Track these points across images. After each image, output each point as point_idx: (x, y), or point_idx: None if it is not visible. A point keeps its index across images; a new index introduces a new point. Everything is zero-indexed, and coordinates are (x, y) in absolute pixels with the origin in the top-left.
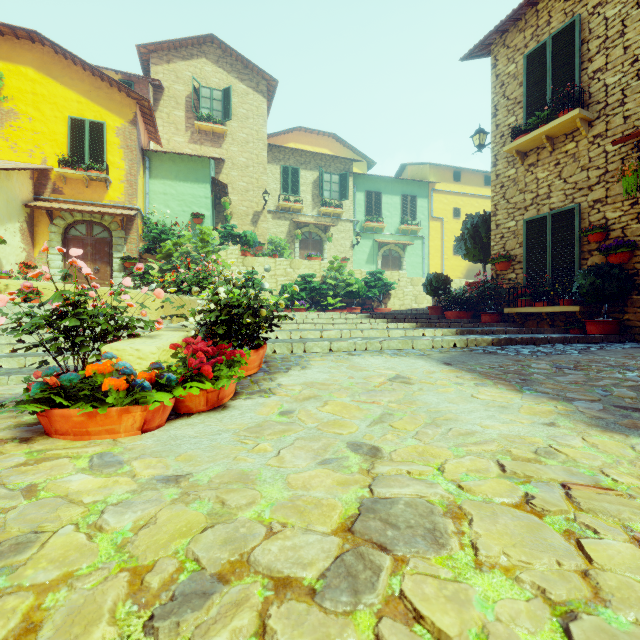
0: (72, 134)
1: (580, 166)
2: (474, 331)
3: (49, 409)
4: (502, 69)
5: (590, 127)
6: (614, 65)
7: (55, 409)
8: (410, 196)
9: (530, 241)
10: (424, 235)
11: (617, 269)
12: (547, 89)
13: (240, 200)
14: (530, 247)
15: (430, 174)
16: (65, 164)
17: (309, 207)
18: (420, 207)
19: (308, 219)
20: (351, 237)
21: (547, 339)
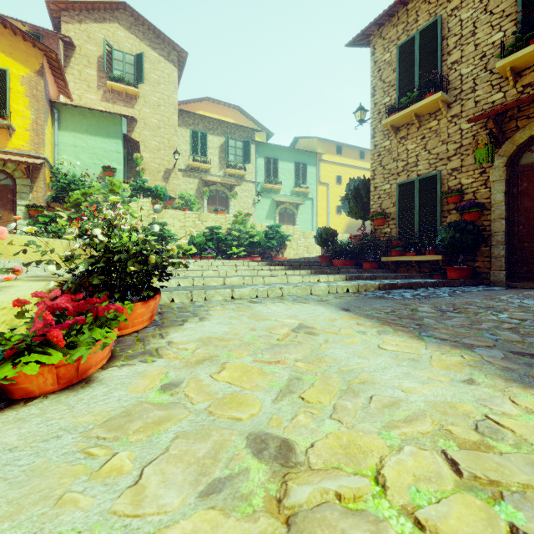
0: None
1: (441, 140)
2: (360, 277)
3: None
4: (379, 57)
5: (449, 108)
6: (467, 59)
7: None
8: (302, 164)
9: (402, 201)
10: (313, 197)
11: (471, 225)
12: (415, 75)
13: (152, 157)
14: (402, 206)
15: (318, 146)
16: None
17: (216, 168)
18: (310, 173)
19: (215, 178)
20: (253, 196)
21: (421, 284)
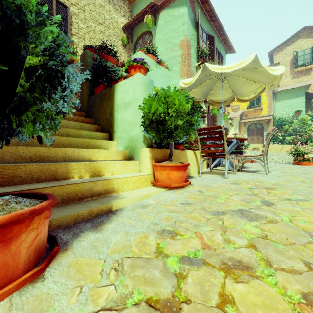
0: None
1: None
2: None
3: (301, 162)
4: None
5: None
6: None
7: (302, 162)
8: None
9: None
10: None
11: None
12: None
13: None
14: None
15: None
16: (248, 107)
17: None
18: None
19: None
20: None
21: None
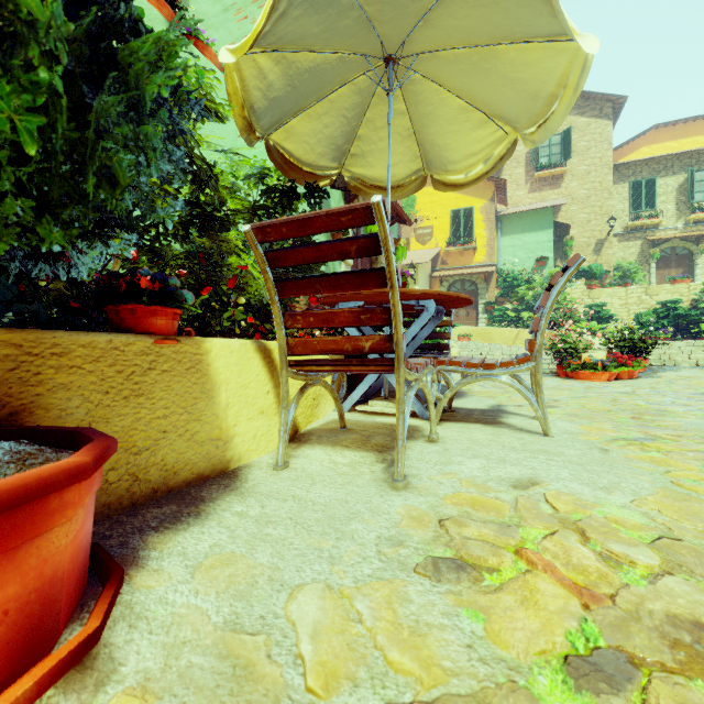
0: (452, 222)
1: None
2: None
3: (577, 371)
4: None
5: None
6: None
7: (580, 371)
8: None
9: None
10: None
11: None
12: None
13: (580, 232)
14: None
15: None
16: (449, 244)
17: (671, 218)
18: None
19: (669, 233)
20: None
21: None
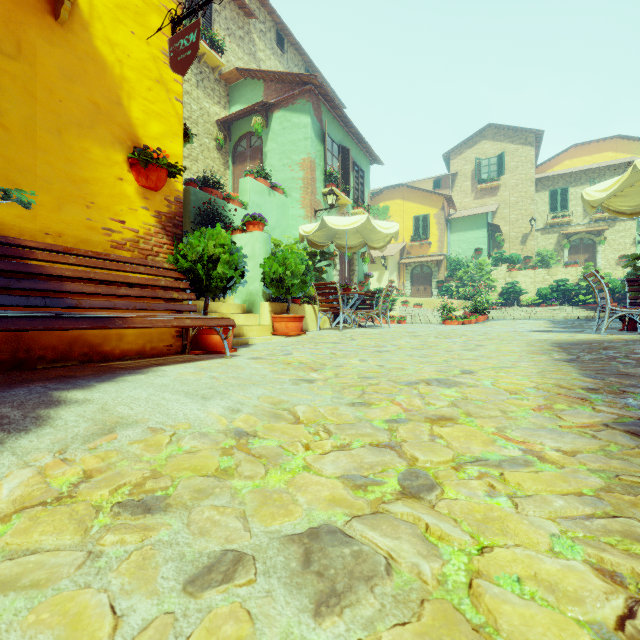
0: (414, 224)
1: None
2: None
3: (445, 321)
4: None
5: None
6: None
7: (446, 320)
8: None
9: None
10: None
11: None
12: None
13: (511, 228)
14: None
15: None
16: (412, 240)
17: (579, 217)
18: None
19: (578, 228)
20: (633, 234)
21: None
